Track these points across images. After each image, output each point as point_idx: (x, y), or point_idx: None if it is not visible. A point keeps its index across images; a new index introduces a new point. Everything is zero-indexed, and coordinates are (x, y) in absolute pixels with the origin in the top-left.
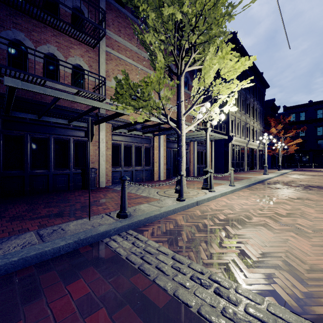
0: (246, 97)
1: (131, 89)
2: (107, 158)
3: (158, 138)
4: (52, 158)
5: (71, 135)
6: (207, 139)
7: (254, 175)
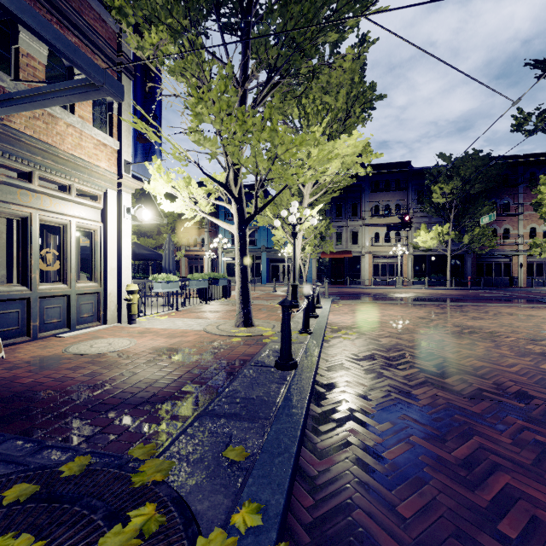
0: None
1: (537, 246)
2: (523, 272)
3: None
4: (493, 272)
5: (502, 261)
6: None
7: None
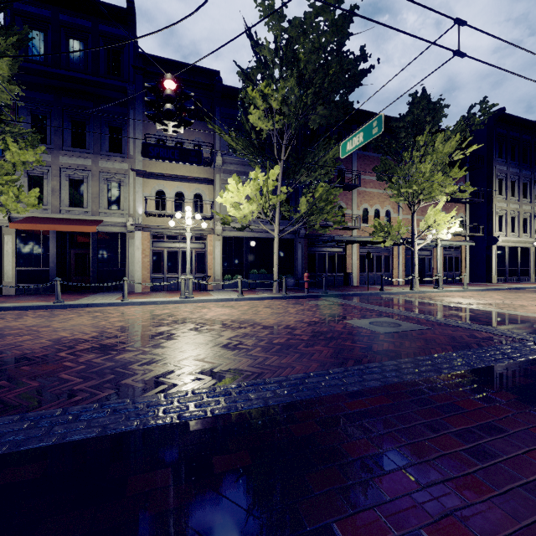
0: (533, 177)
1: (382, 228)
2: (357, 266)
3: (396, 247)
4: (327, 266)
5: (335, 251)
6: (438, 252)
7: (526, 285)
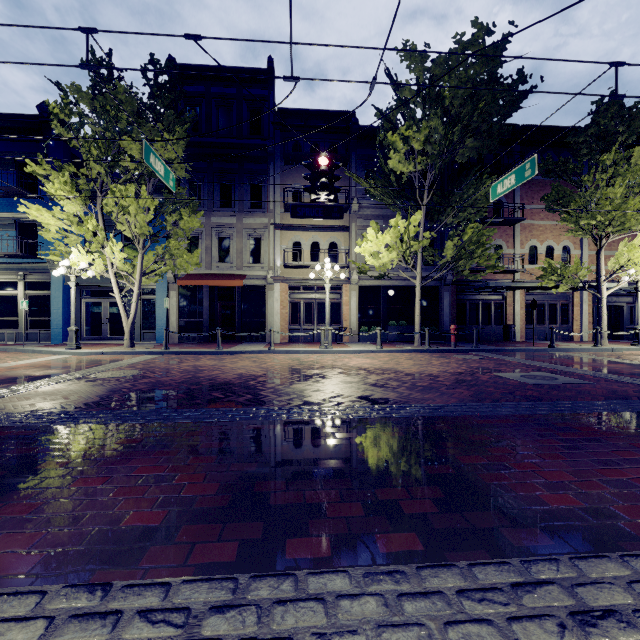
0: None
1: (553, 271)
2: (521, 317)
3: (579, 293)
4: (480, 317)
5: (492, 299)
6: (638, 298)
7: None
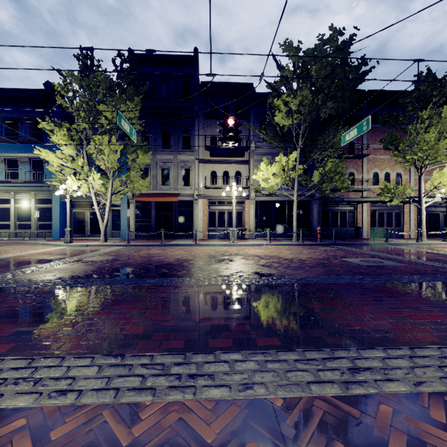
0: None
1: (388, 190)
2: (367, 221)
3: (408, 205)
4: (339, 222)
5: (347, 209)
6: None
7: None
